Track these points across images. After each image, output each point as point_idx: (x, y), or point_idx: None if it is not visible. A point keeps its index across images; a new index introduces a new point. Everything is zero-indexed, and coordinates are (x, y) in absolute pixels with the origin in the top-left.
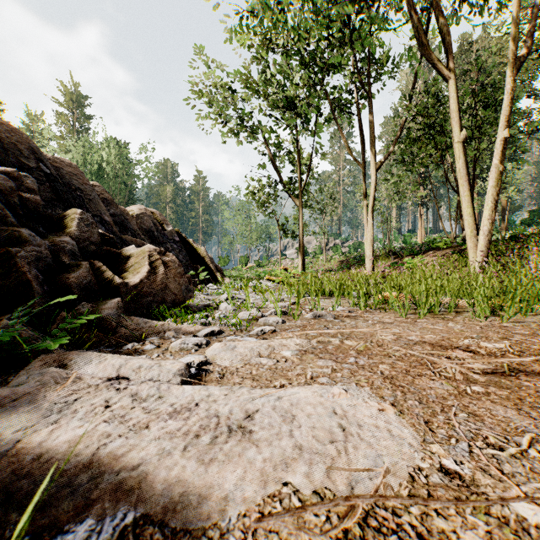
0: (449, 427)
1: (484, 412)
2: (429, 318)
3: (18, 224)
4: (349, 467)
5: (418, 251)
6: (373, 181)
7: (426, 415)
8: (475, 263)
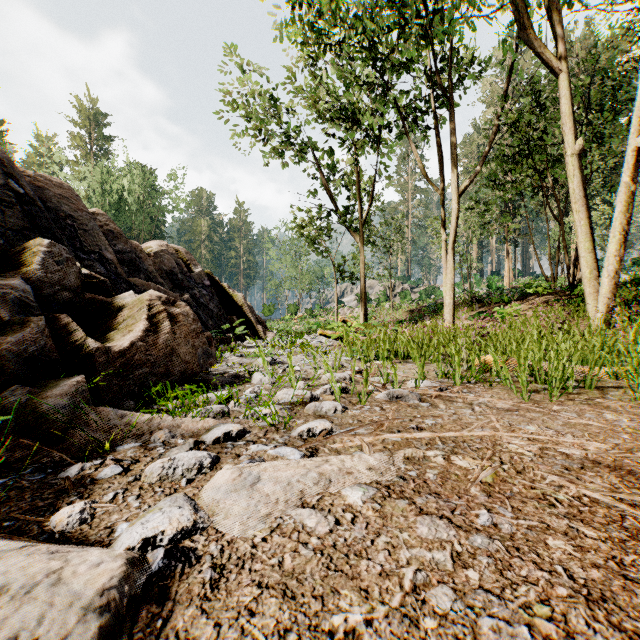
0: None
1: None
2: (564, 401)
3: None
4: None
5: (509, 297)
6: (454, 210)
7: None
8: (596, 314)
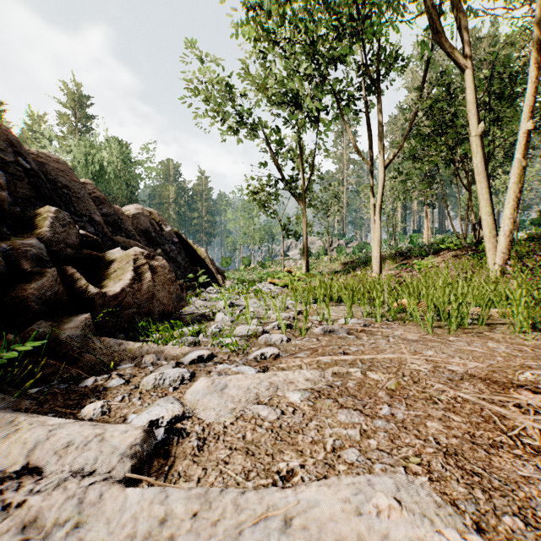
0: None
1: None
2: (460, 334)
3: None
4: None
5: (426, 252)
6: (380, 179)
7: None
8: (494, 266)
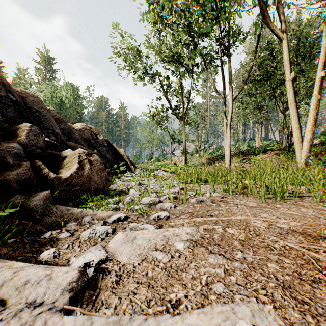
0: None
1: None
2: (282, 203)
3: None
4: None
5: (258, 151)
6: (230, 107)
7: None
8: (300, 160)
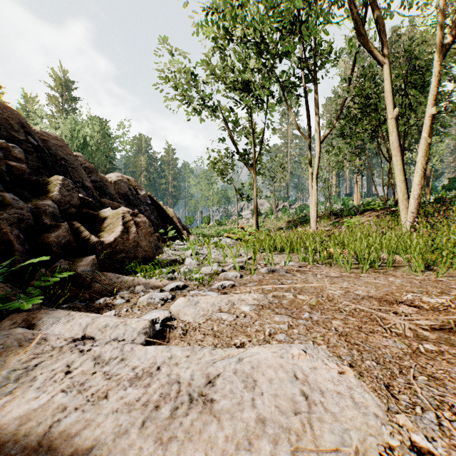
0: (411, 392)
1: (442, 374)
2: (370, 273)
3: (5, 189)
4: (317, 448)
5: (355, 212)
6: (317, 152)
7: (385, 378)
8: (406, 223)
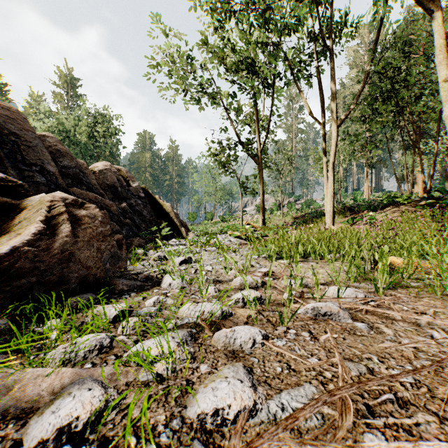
0: None
1: None
2: None
3: None
4: None
5: (375, 206)
6: (334, 138)
7: None
8: None
